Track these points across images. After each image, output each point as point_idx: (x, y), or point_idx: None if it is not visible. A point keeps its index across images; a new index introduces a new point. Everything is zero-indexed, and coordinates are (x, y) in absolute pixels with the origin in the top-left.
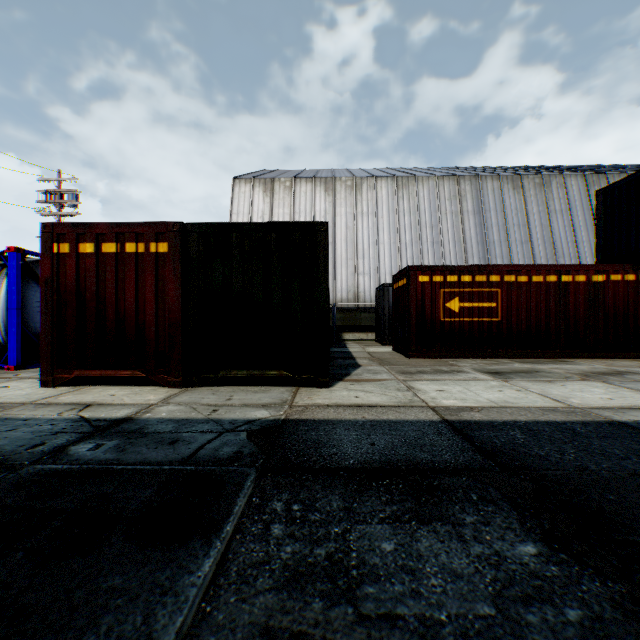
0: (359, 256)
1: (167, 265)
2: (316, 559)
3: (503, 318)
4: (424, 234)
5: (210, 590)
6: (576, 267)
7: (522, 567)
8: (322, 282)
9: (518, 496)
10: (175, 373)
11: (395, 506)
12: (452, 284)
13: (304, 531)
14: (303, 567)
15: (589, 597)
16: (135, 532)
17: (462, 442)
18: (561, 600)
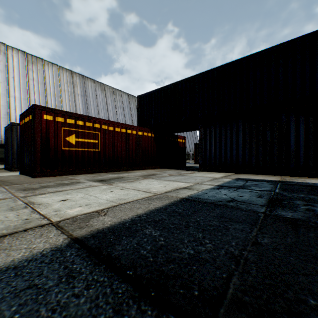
0: None
1: None
2: None
3: (102, 149)
4: (50, 99)
5: None
6: (133, 127)
7: None
8: None
9: None
10: None
11: None
12: (71, 125)
13: None
14: None
15: None
16: None
17: (110, 280)
18: None
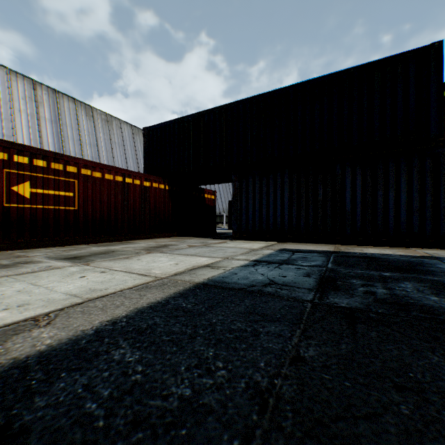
0: None
1: None
2: None
3: (81, 207)
4: None
5: None
6: (135, 173)
7: None
8: None
9: None
10: None
11: None
12: (22, 166)
13: None
14: None
15: None
16: None
17: None
18: None
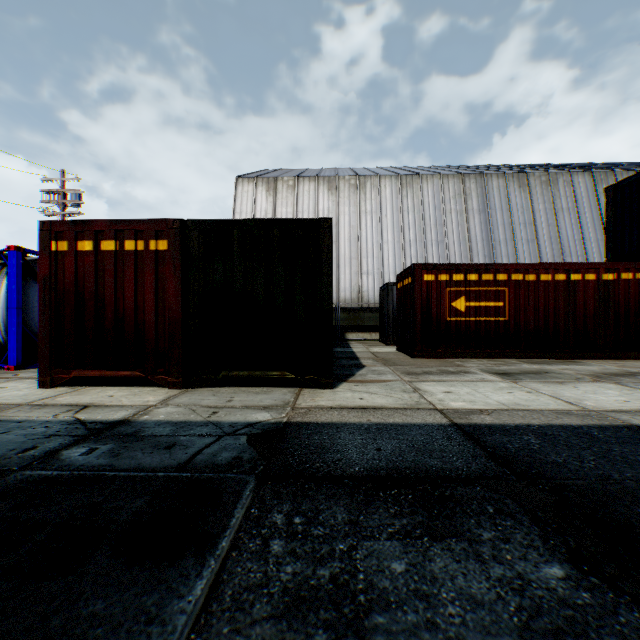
0: (363, 255)
1: (167, 263)
2: (319, 581)
3: (510, 318)
4: (428, 233)
5: (201, 618)
6: (586, 265)
7: (549, 593)
8: (325, 280)
9: (538, 509)
10: (175, 373)
11: (405, 519)
12: (458, 283)
13: (306, 548)
14: (305, 591)
15: (629, 631)
16: (123, 548)
17: (473, 447)
18: (597, 635)
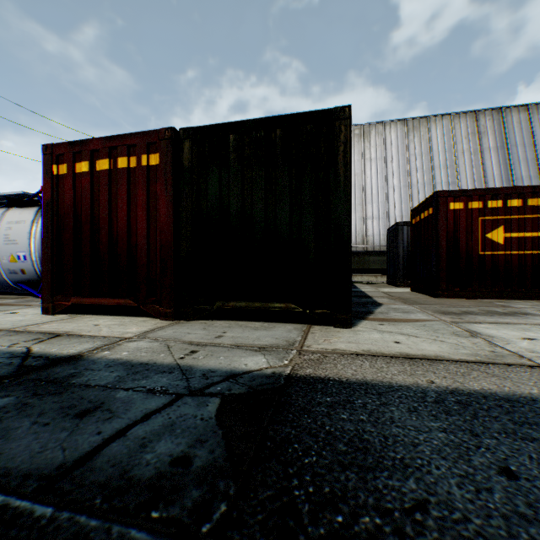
0: (367, 201)
1: (158, 179)
2: None
3: None
4: (437, 175)
5: None
6: None
7: None
8: (342, 187)
9: None
10: (166, 303)
11: None
12: (493, 211)
13: None
14: None
15: None
16: None
17: None
18: None
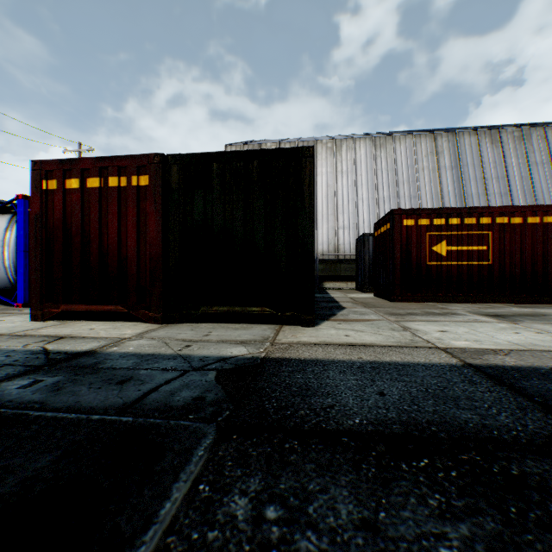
0: (339, 211)
1: (148, 198)
2: None
3: (494, 261)
4: (401, 189)
5: None
6: None
7: None
8: (307, 212)
9: None
10: (156, 308)
11: (463, 525)
12: (438, 227)
13: None
14: None
15: None
16: None
17: (512, 396)
18: None
